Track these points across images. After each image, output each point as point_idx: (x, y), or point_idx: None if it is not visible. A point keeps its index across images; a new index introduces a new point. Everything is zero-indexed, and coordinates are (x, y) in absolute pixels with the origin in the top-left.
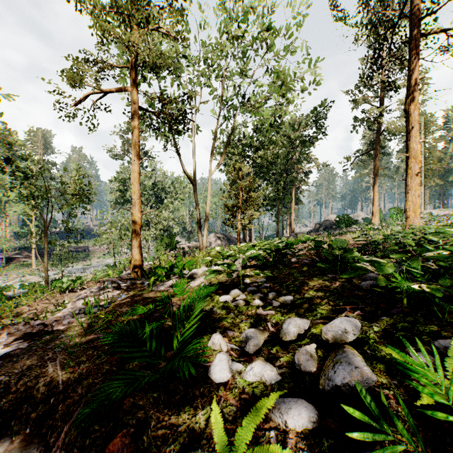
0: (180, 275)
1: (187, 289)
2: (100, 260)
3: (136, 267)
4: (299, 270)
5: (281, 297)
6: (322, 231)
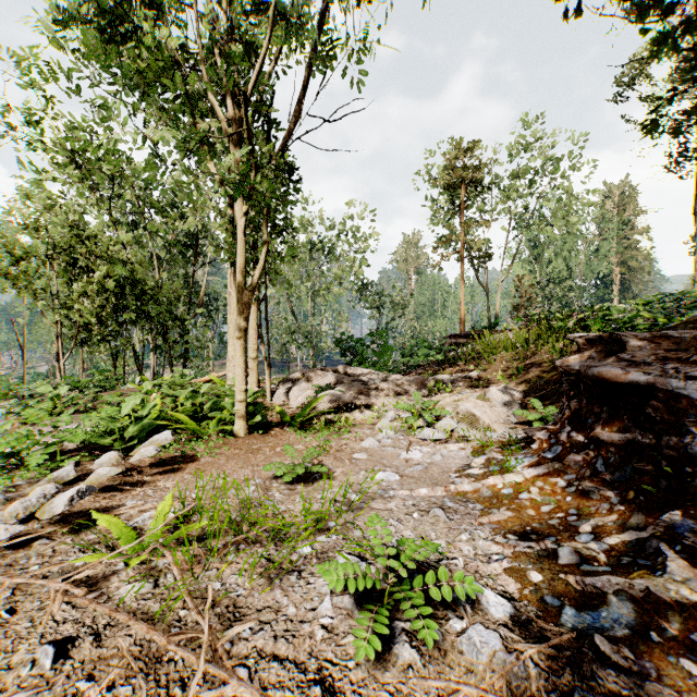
0: None
1: None
2: None
3: None
4: None
5: None
6: None
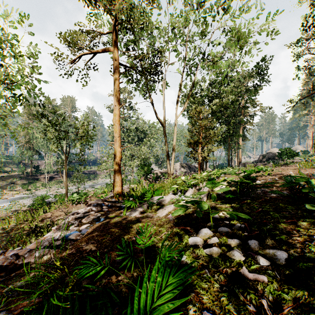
0: (149, 204)
1: (155, 219)
2: (103, 179)
3: (117, 191)
4: (273, 207)
5: (268, 251)
6: (267, 162)
